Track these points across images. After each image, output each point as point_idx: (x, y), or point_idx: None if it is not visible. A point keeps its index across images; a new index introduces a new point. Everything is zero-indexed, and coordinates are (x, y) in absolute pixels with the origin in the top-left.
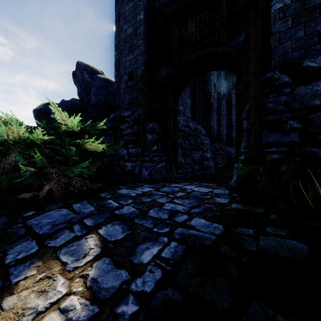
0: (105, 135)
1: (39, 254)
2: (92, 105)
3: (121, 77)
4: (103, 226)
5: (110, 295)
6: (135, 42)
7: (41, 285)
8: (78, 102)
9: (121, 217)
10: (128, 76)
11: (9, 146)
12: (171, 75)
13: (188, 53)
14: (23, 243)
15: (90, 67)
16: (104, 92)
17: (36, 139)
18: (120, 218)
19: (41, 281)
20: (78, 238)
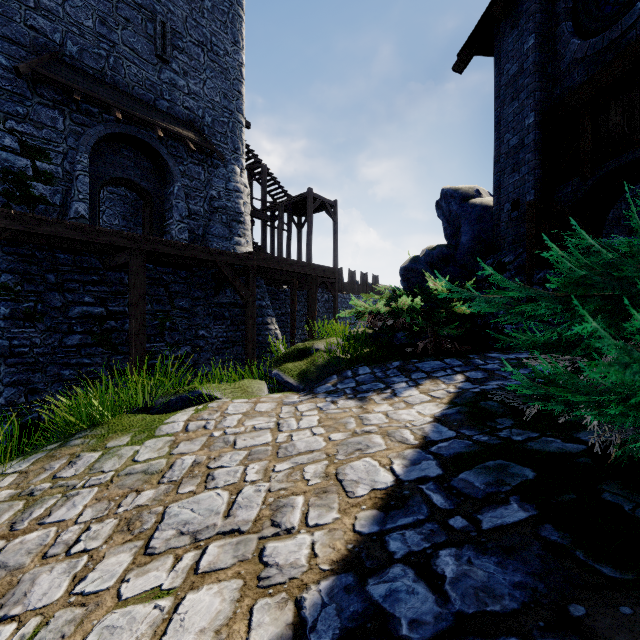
0: (478, 288)
1: (428, 377)
2: (461, 249)
3: (501, 208)
4: (468, 372)
5: (467, 388)
6: (521, 157)
7: (433, 385)
8: (445, 248)
9: (484, 369)
10: (511, 207)
11: (401, 312)
12: (579, 196)
13: (608, 158)
14: (417, 373)
15: (459, 191)
16: (478, 227)
17: (416, 305)
18: (482, 370)
19: (433, 384)
20: (450, 375)
